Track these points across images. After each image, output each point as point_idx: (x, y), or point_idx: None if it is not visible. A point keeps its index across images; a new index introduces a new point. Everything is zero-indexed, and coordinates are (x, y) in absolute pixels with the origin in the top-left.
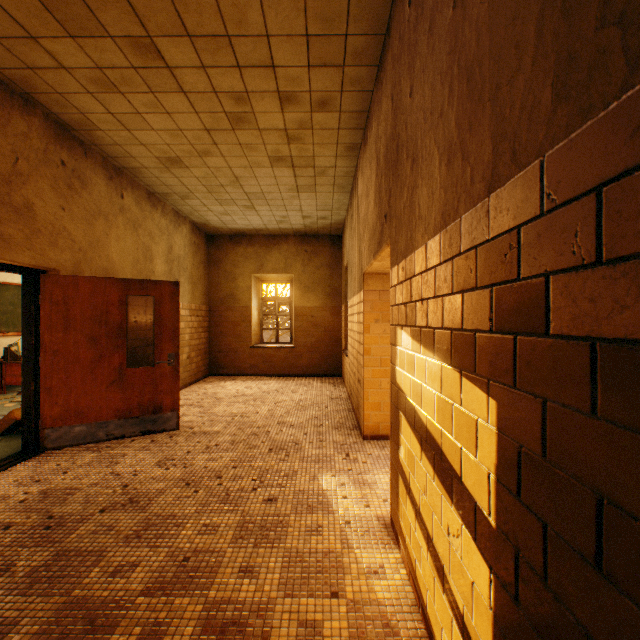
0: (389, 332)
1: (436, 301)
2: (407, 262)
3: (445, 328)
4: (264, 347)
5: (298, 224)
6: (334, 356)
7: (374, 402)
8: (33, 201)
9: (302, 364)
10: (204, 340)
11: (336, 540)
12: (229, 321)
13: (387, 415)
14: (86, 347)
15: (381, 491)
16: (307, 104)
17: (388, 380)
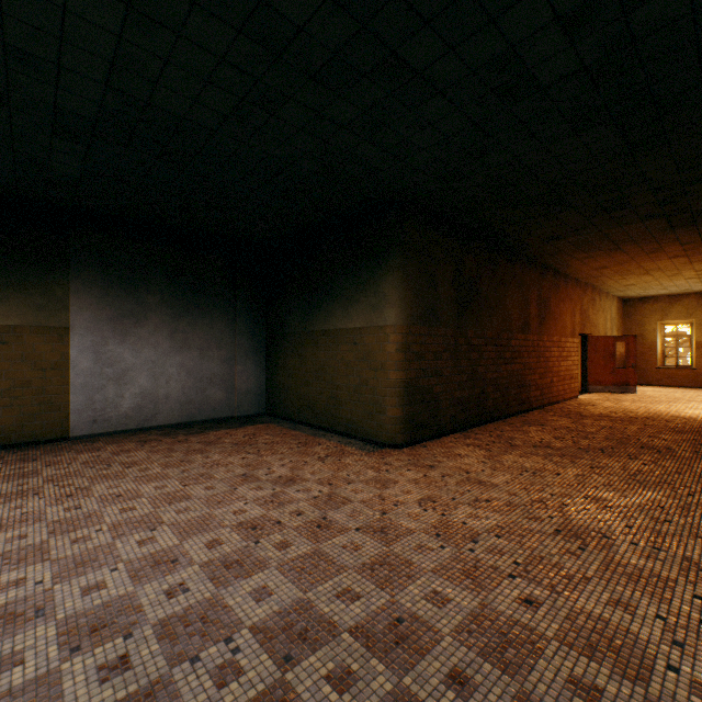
0: None
1: None
2: None
3: None
4: (666, 368)
5: (698, 289)
6: None
7: None
8: (589, 314)
9: (701, 381)
10: (620, 362)
11: None
12: (637, 351)
13: None
14: (600, 360)
15: None
16: None
17: None
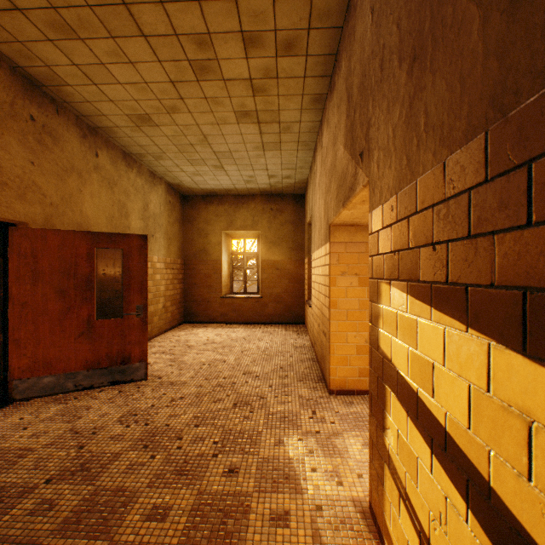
0: (356, 285)
1: (473, 243)
2: (400, 198)
3: (502, 286)
4: (233, 297)
5: (264, 184)
6: (297, 306)
7: (340, 356)
8: None
9: (268, 313)
10: (179, 291)
11: (306, 536)
12: (202, 273)
13: (354, 369)
14: (54, 299)
15: (354, 462)
16: (272, 47)
17: (355, 334)
